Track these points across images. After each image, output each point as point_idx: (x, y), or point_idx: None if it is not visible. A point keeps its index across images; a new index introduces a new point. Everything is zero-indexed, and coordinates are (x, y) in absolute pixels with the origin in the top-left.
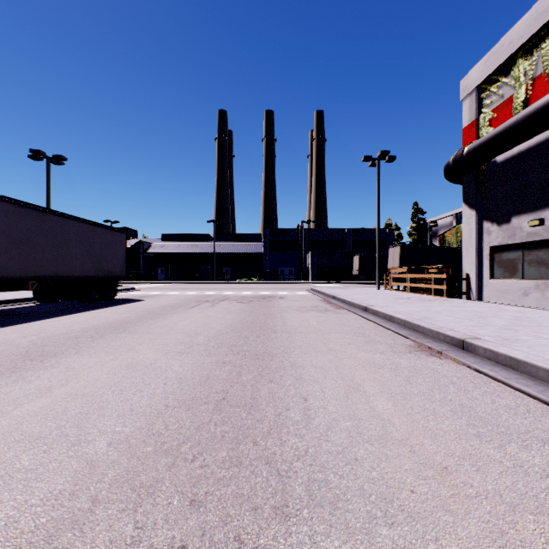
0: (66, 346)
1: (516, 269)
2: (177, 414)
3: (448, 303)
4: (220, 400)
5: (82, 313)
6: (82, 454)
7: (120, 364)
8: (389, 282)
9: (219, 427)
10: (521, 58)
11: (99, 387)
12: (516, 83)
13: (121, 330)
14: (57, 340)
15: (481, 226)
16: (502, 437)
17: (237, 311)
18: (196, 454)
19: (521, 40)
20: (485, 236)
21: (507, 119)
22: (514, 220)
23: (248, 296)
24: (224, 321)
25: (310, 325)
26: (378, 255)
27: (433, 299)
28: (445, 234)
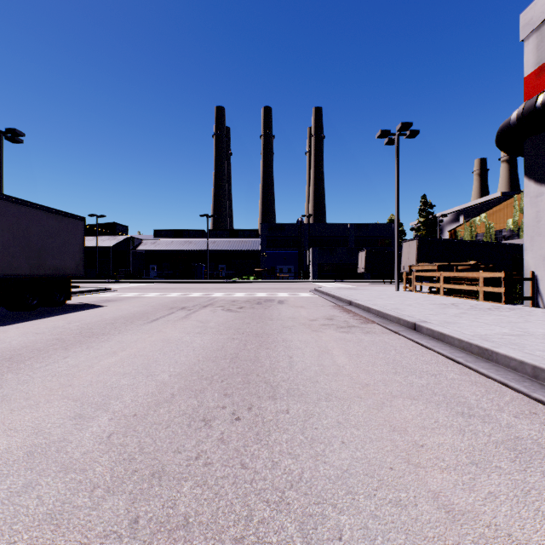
0: None
1: None
2: None
3: (527, 314)
4: None
5: None
6: None
7: None
8: (410, 282)
9: None
10: None
11: None
12: None
13: None
14: None
15: None
16: None
17: (216, 329)
18: None
19: None
20: None
21: None
22: None
23: (240, 299)
24: (185, 354)
25: (340, 368)
26: (397, 249)
27: (493, 307)
28: (457, 229)
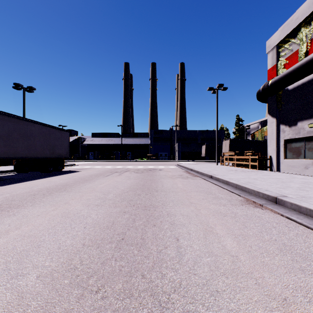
0: (26, 201)
1: (300, 153)
2: (89, 251)
3: (260, 173)
4: (120, 240)
5: (41, 179)
6: (16, 286)
7: (58, 213)
8: (223, 161)
9: (118, 262)
10: (304, 27)
11: (40, 230)
12: (301, 42)
13: (62, 190)
14: (21, 197)
15: (279, 128)
16: None
17: (134, 178)
18: (99, 286)
19: (304, 16)
20: (281, 133)
21: (295, 64)
22: (299, 123)
23: (141, 169)
24: (126, 184)
25: (178, 187)
26: (217, 145)
27: (250, 171)
28: (255, 133)
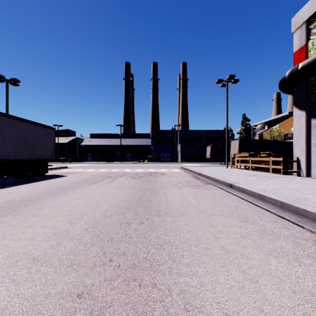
0: None
1: None
2: None
3: (291, 180)
4: None
5: (5, 189)
6: None
7: None
8: (234, 163)
9: None
10: None
11: None
12: None
13: (11, 211)
14: None
15: (309, 123)
16: None
17: (128, 187)
18: None
19: None
20: (313, 129)
21: None
22: None
23: (140, 172)
24: (114, 198)
25: (190, 204)
26: (227, 145)
27: (275, 176)
28: (263, 133)
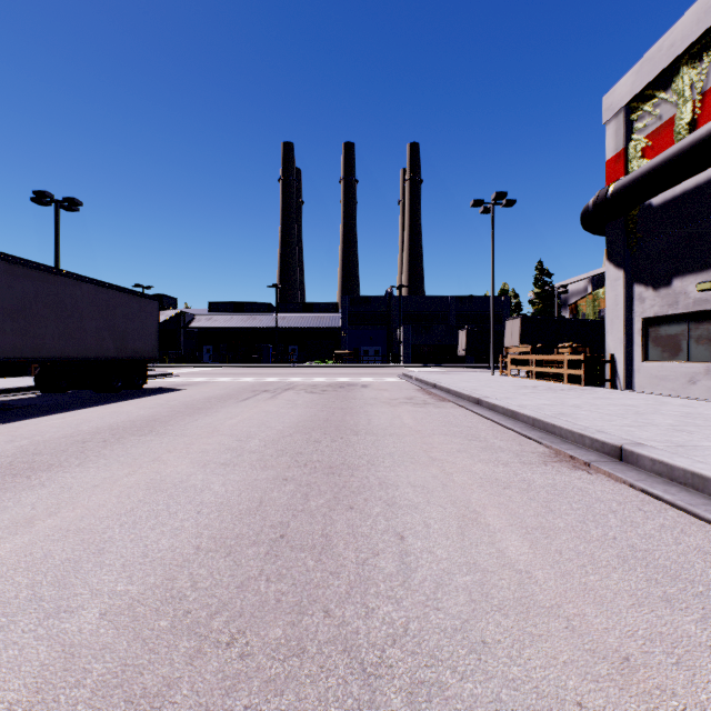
0: (67, 455)
1: (679, 348)
2: (211, 563)
3: (588, 393)
4: (276, 538)
5: (98, 407)
6: (58, 633)
7: (138, 481)
8: (506, 366)
9: (272, 585)
10: (687, 66)
11: (102, 517)
12: (680, 99)
13: (146, 431)
14: (55, 446)
15: (631, 291)
16: (703, 603)
17: (305, 405)
18: (234, 633)
19: (687, 41)
20: (637, 304)
21: (667, 148)
22: (676, 282)
23: (321, 384)
24: (287, 418)
25: (405, 424)
26: (492, 329)
27: (567, 389)
28: (579, 303)
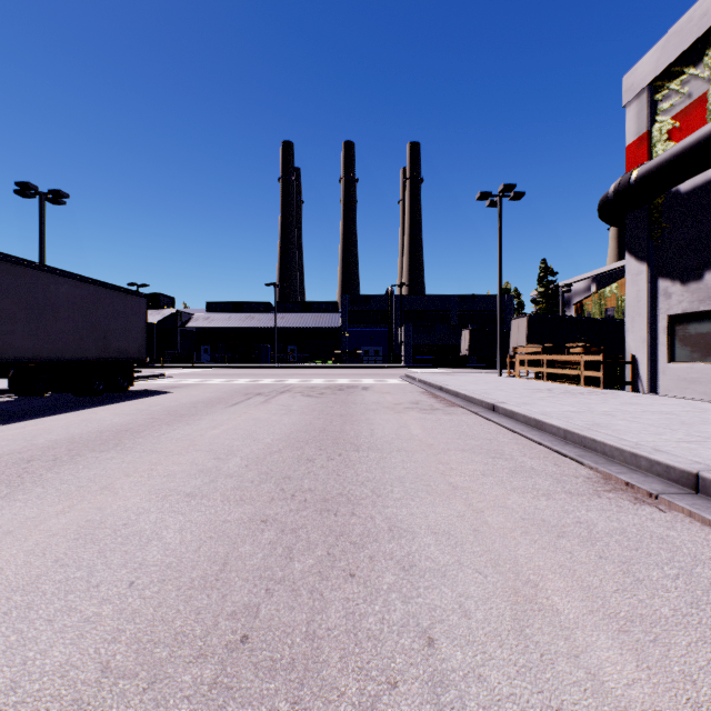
0: None
1: None
2: (115, 708)
3: (612, 398)
4: (234, 643)
5: (69, 414)
6: None
7: (69, 524)
8: (514, 366)
9: None
10: None
11: None
12: None
13: (110, 446)
14: None
15: (655, 286)
16: None
17: (300, 411)
18: None
19: None
20: (662, 300)
21: (697, 128)
22: (709, 275)
23: (319, 386)
24: (278, 427)
25: (413, 436)
26: (500, 328)
27: (586, 392)
28: (584, 302)
